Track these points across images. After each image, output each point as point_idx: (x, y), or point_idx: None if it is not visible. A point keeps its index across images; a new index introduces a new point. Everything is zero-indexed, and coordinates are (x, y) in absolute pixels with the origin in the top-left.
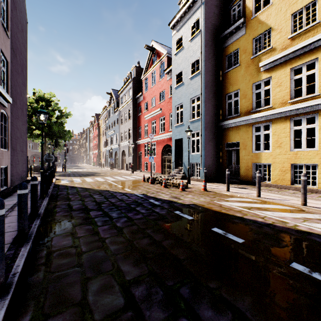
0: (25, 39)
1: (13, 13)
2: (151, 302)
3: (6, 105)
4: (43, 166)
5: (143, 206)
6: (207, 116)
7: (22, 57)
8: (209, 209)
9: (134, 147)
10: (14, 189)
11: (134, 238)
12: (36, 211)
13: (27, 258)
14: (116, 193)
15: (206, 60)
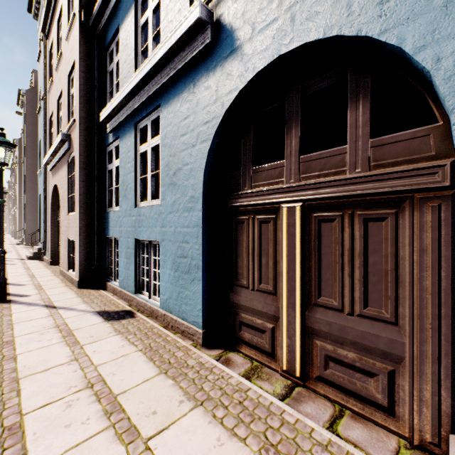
0: None
1: None
2: None
3: None
4: None
5: None
6: (30, 193)
7: None
8: None
9: (21, 214)
10: None
11: None
12: None
13: None
14: None
15: (28, 148)
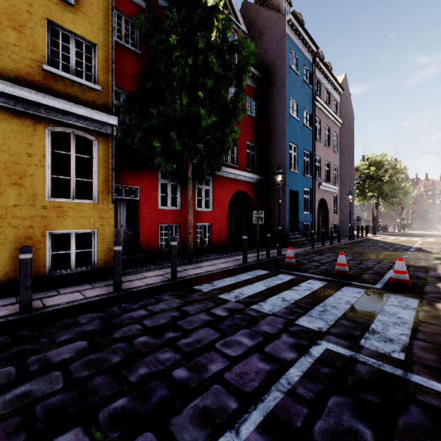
0: (352, 133)
1: (341, 131)
2: (347, 252)
3: (336, 191)
4: (367, 225)
5: (396, 249)
6: None
7: (349, 150)
8: (439, 255)
9: None
10: (341, 237)
11: (364, 250)
12: (339, 240)
13: (331, 247)
14: (398, 245)
15: None
